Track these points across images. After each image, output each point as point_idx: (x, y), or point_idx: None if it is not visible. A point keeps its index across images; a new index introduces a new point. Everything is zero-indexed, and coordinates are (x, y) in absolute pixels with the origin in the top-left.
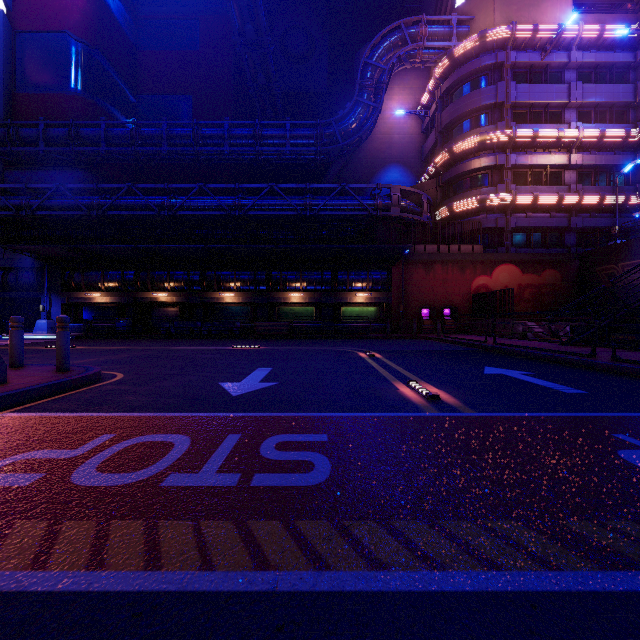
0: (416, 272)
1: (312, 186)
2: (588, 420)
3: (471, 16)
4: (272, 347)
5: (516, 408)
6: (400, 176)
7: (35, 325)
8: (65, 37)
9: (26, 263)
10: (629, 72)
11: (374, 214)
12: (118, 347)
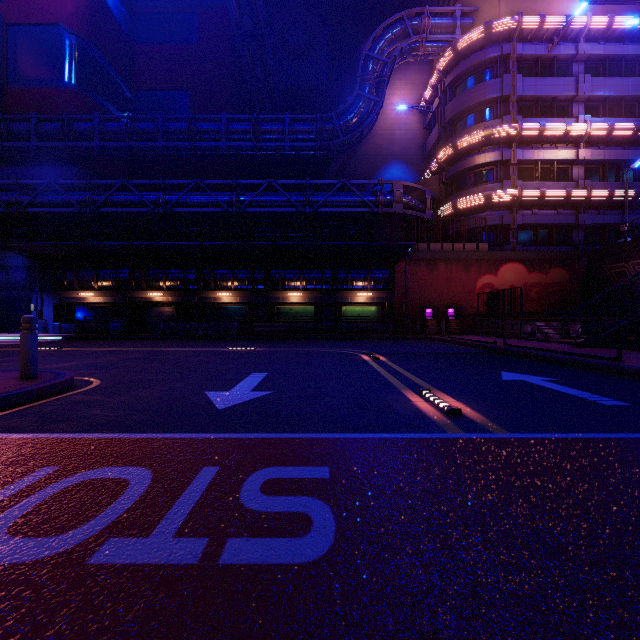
0: (419, 271)
1: (312, 182)
2: None
3: (475, 7)
4: (269, 349)
5: (556, 426)
6: (402, 173)
7: None
8: (58, 30)
9: (17, 261)
10: (638, 65)
11: (376, 211)
12: (107, 349)
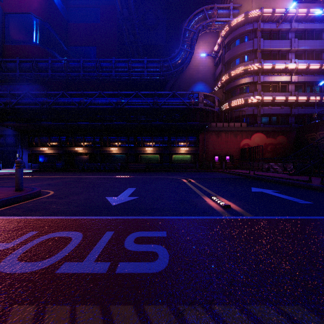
0: (211, 137)
1: (158, 92)
2: (320, 221)
3: (240, 5)
4: (136, 176)
5: (275, 213)
6: (203, 88)
7: (14, 164)
8: (30, 16)
9: (9, 132)
10: (322, 33)
11: (190, 107)
12: (55, 176)
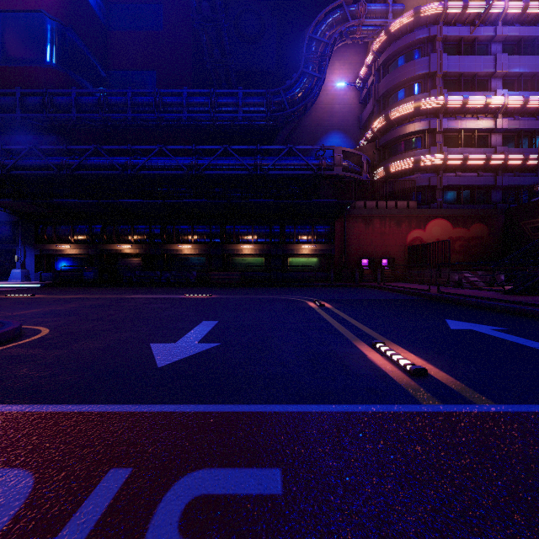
0: (356, 226)
1: (262, 147)
2: None
3: None
4: (223, 295)
5: None
6: (340, 142)
7: (10, 274)
8: (41, 16)
9: (3, 218)
10: None
11: (319, 173)
12: (75, 295)
